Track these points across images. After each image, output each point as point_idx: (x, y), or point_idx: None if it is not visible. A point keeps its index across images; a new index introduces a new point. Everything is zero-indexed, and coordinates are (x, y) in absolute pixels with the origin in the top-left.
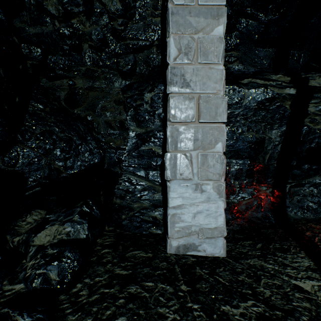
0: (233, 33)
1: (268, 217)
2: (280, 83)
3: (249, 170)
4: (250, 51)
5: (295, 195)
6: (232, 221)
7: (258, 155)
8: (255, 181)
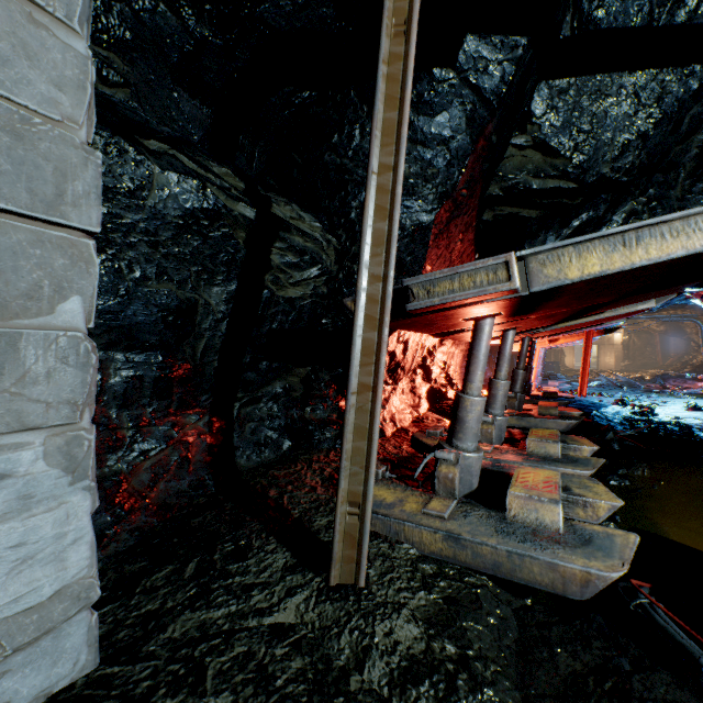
0: (116, 3)
1: (204, 483)
2: (228, 186)
3: (161, 380)
4: (160, 84)
5: (248, 422)
6: (117, 528)
7: (182, 342)
8: (176, 405)
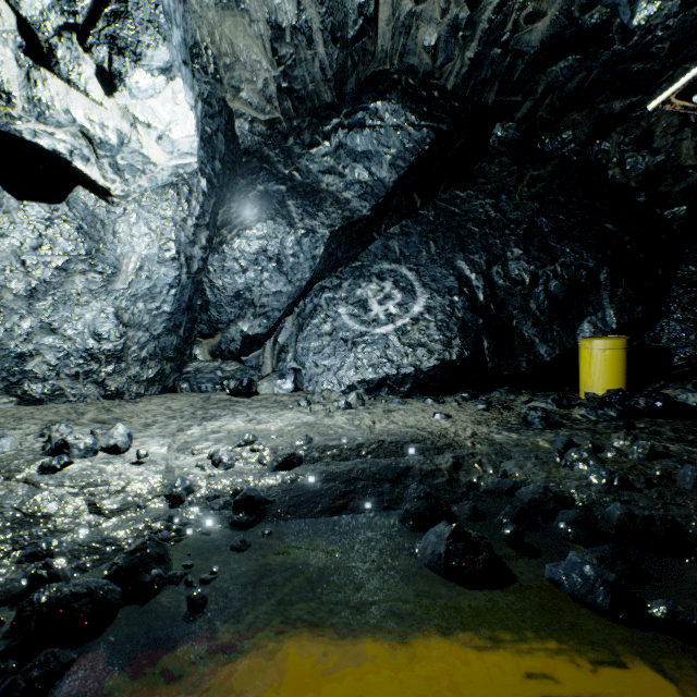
0: None
1: None
2: None
3: None
4: None
5: None
6: None
7: None
8: None
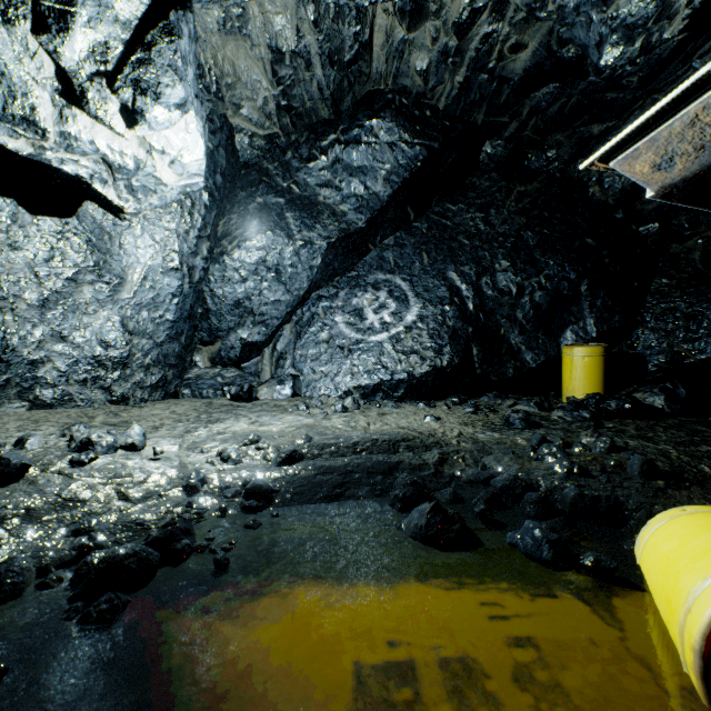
0: None
1: None
2: None
3: None
4: None
5: None
6: None
7: None
8: None
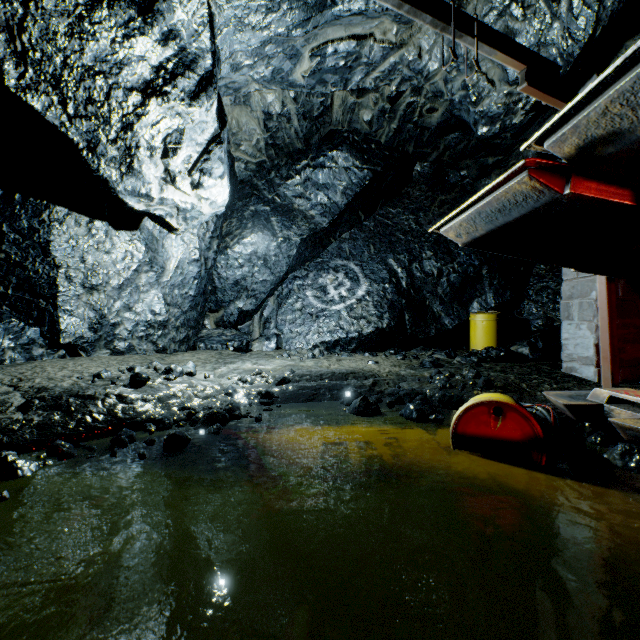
0: None
1: None
2: None
3: None
4: None
5: None
6: None
7: None
8: None
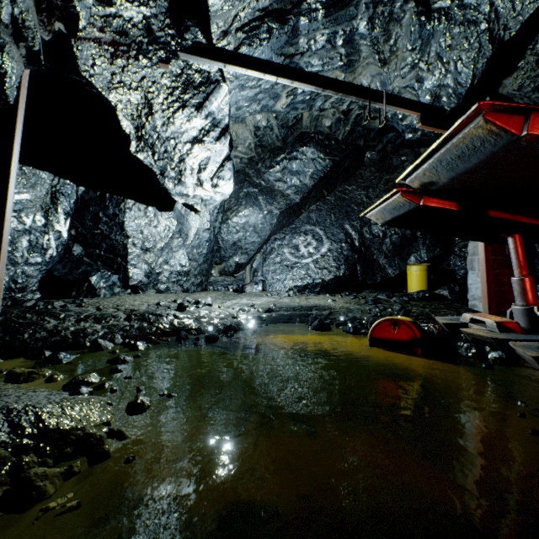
0: None
1: None
2: None
3: None
4: None
5: None
6: None
7: None
8: None
